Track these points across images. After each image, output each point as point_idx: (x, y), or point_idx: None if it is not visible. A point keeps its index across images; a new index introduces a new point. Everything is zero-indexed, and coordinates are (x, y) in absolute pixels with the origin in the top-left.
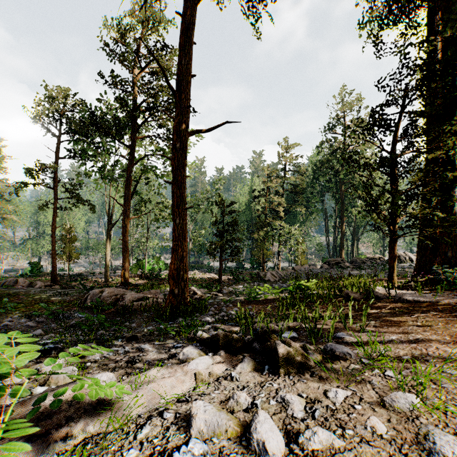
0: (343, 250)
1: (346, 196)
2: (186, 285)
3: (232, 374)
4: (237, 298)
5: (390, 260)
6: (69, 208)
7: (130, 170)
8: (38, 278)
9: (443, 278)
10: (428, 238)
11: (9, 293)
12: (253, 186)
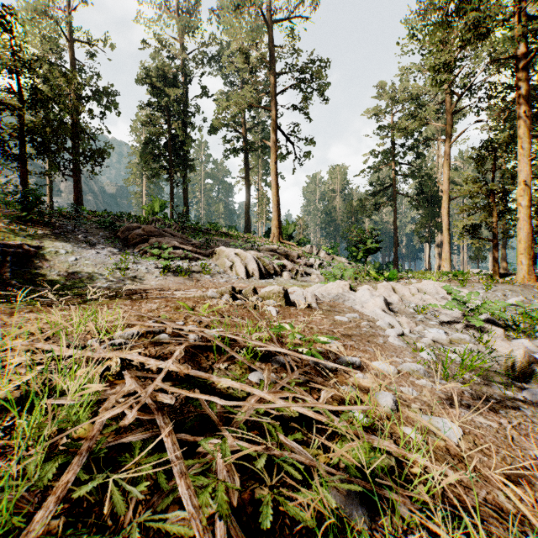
0: None
1: None
2: None
3: None
4: None
5: None
6: None
7: None
8: None
9: None
10: None
11: None
12: None
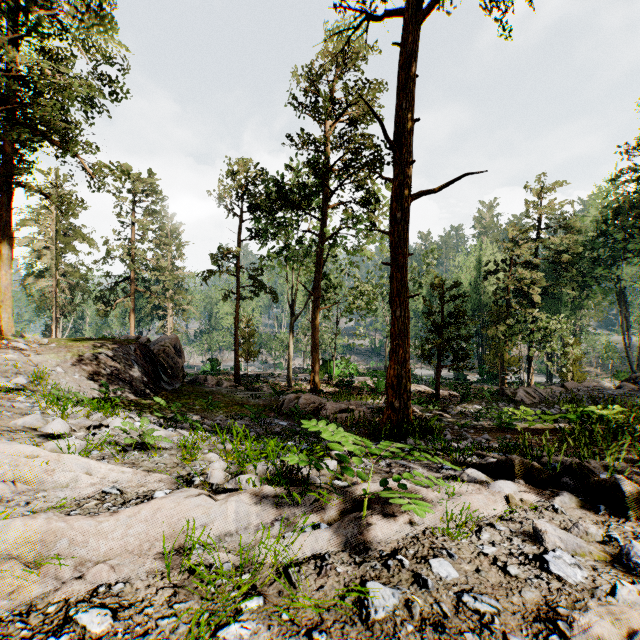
0: None
1: None
2: (409, 397)
3: (555, 505)
4: (475, 423)
5: None
6: (250, 297)
7: (320, 248)
8: (219, 377)
9: None
10: None
11: (205, 391)
12: (483, 256)
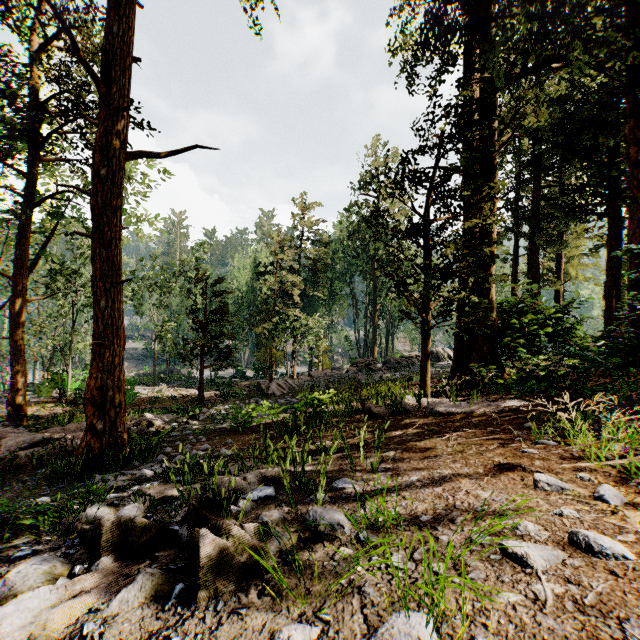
0: (375, 348)
1: (379, 278)
2: (118, 413)
3: (84, 629)
4: (220, 426)
5: (422, 360)
6: None
7: (28, 215)
8: None
9: (480, 379)
10: (465, 329)
11: None
12: (259, 259)
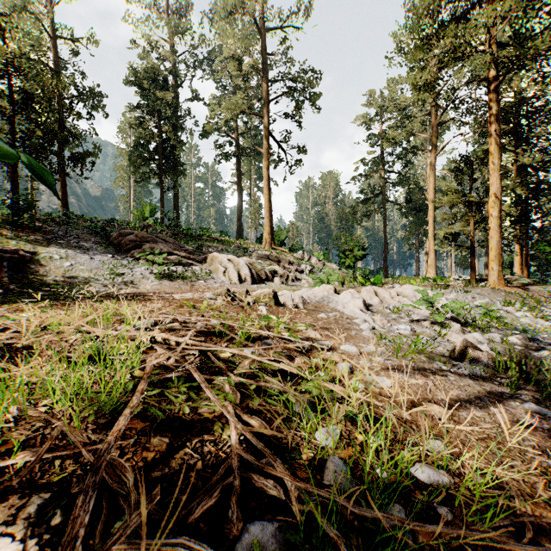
0: None
1: None
2: None
3: None
4: None
5: None
6: None
7: None
8: None
9: None
10: None
11: None
12: None
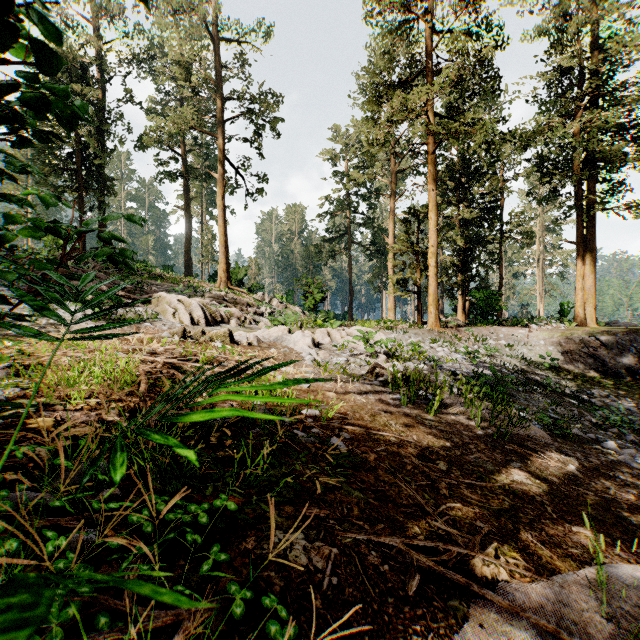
0: None
1: None
2: None
3: None
4: None
5: None
6: None
7: None
8: None
9: None
10: None
11: None
12: None
